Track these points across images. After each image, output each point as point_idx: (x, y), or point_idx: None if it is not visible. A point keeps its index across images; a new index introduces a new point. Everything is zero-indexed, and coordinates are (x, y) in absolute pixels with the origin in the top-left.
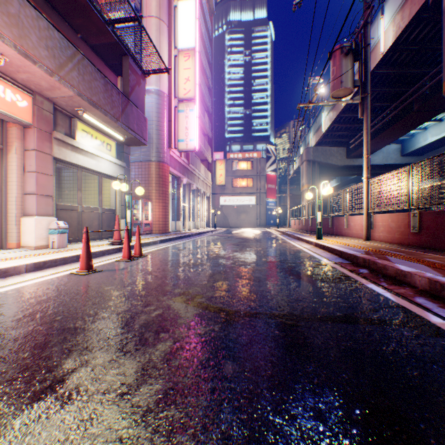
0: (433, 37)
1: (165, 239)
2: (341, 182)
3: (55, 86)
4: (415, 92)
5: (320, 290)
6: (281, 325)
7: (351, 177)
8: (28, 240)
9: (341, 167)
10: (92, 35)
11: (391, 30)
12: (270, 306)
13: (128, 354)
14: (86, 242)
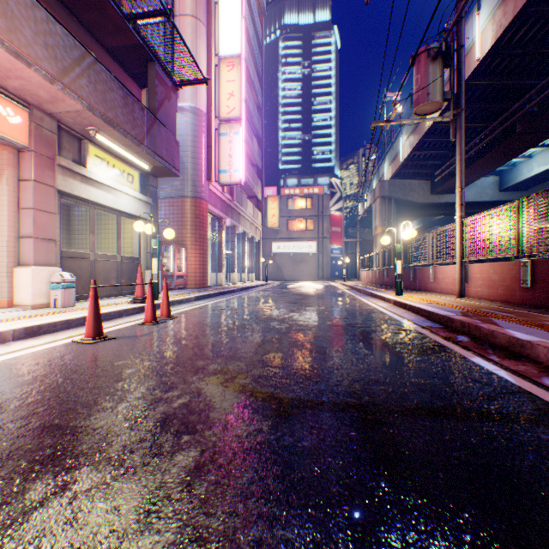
0: (543, 38)
1: (203, 295)
2: (423, 224)
3: (57, 97)
4: (519, 109)
5: (409, 367)
6: (359, 422)
7: (436, 218)
8: (23, 297)
9: (424, 205)
10: (109, 35)
11: (490, 30)
12: (342, 392)
13: (131, 472)
14: (94, 300)
